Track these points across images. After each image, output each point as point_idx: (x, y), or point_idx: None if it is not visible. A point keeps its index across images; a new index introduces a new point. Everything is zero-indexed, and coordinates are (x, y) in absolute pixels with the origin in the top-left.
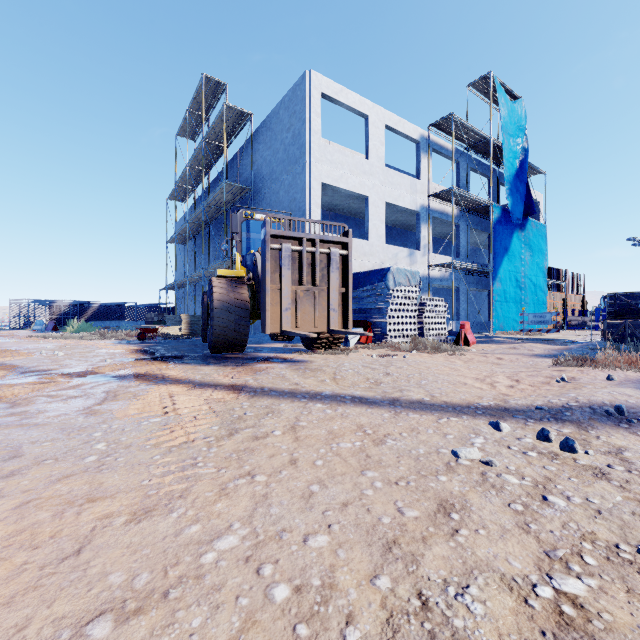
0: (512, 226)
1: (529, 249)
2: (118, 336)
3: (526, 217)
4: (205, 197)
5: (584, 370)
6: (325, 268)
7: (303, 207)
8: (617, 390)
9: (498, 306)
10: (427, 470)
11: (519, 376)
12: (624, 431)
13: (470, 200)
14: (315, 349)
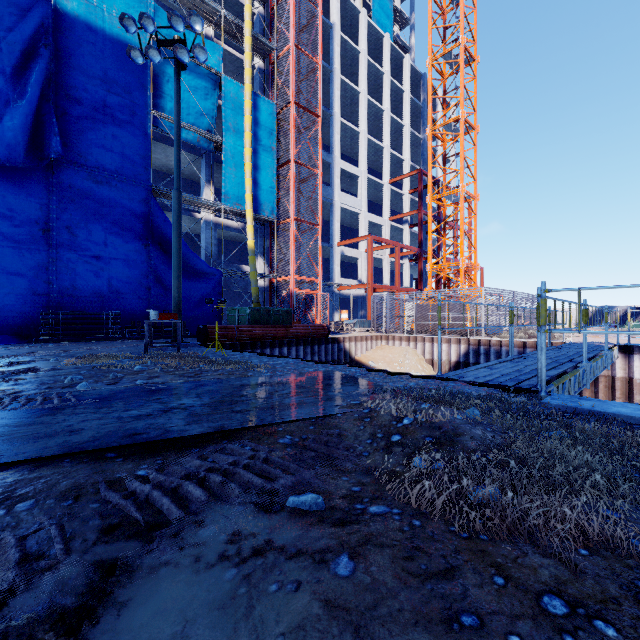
0: None
1: None
2: None
3: None
4: None
5: None
6: None
7: None
8: None
9: None
10: None
11: None
12: None
13: None
14: None
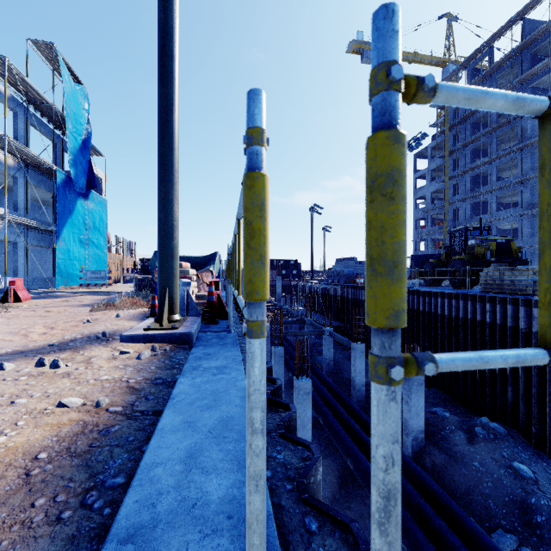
0: (76, 193)
1: (92, 216)
2: None
3: (89, 189)
4: None
5: (106, 312)
6: None
7: None
8: (112, 322)
9: (62, 263)
10: None
11: (57, 324)
12: (102, 346)
13: (30, 156)
14: None
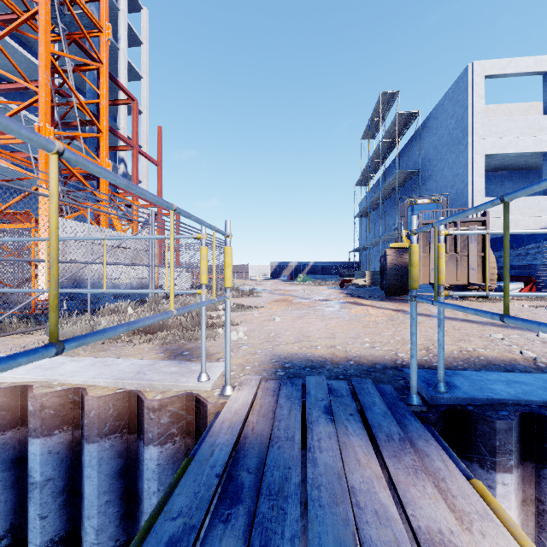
0: None
1: None
2: (328, 284)
3: None
4: (382, 179)
5: None
6: (466, 240)
7: (465, 180)
8: None
9: None
10: (468, 336)
11: None
12: None
13: None
14: (466, 297)
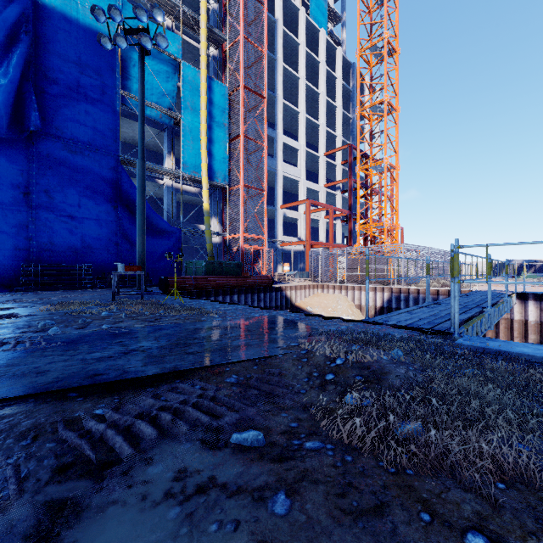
0: None
1: None
2: None
3: None
4: None
5: None
6: None
7: None
8: None
9: None
10: None
11: None
12: None
13: None
14: None
